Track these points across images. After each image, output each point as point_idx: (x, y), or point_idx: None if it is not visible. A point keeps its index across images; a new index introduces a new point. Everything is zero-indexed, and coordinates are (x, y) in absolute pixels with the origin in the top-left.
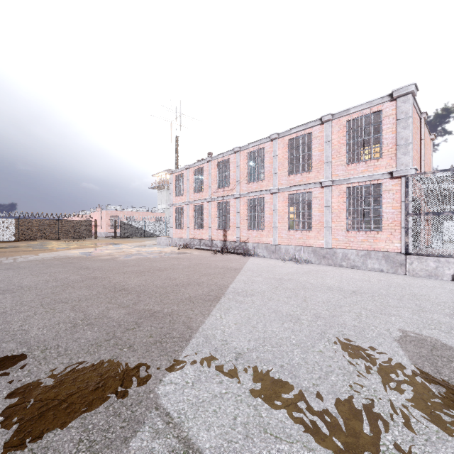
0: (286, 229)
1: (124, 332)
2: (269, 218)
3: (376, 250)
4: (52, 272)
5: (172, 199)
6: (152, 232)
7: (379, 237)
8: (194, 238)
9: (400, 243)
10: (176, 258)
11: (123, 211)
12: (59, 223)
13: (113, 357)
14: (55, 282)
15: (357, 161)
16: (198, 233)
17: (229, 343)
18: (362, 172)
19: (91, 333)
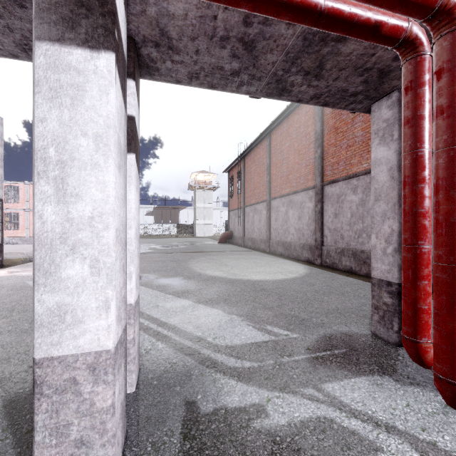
0: (4, 229)
1: None
2: None
3: None
4: None
5: None
6: None
7: None
8: None
9: None
10: None
11: None
12: None
13: None
14: None
15: None
16: None
17: None
18: None
19: None
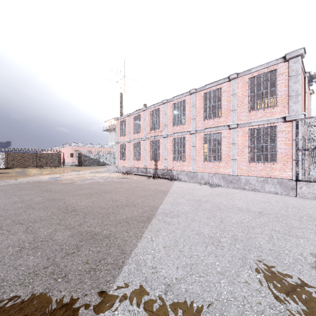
0: (202, 160)
1: (63, 257)
2: (189, 152)
3: (272, 177)
4: (21, 194)
5: (117, 138)
6: (104, 162)
7: (274, 167)
8: (133, 167)
9: (291, 172)
10: (120, 182)
11: (83, 146)
12: (37, 156)
13: (45, 290)
14: (21, 204)
15: (257, 109)
16: (137, 163)
17: (158, 271)
18: (261, 117)
19: (34, 258)
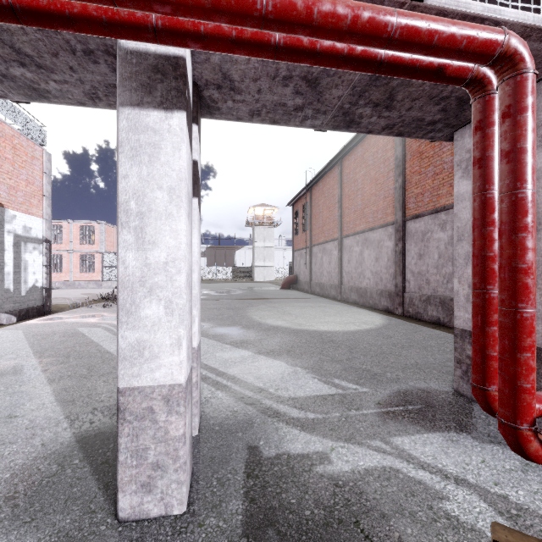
0: None
1: None
2: None
3: (93, 280)
4: None
5: None
6: None
7: (93, 275)
8: None
9: (101, 277)
10: None
11: None
12: None
13: None
14: None
15: (85, 244)
16: None
17: None
18: (87, 248)
19: None
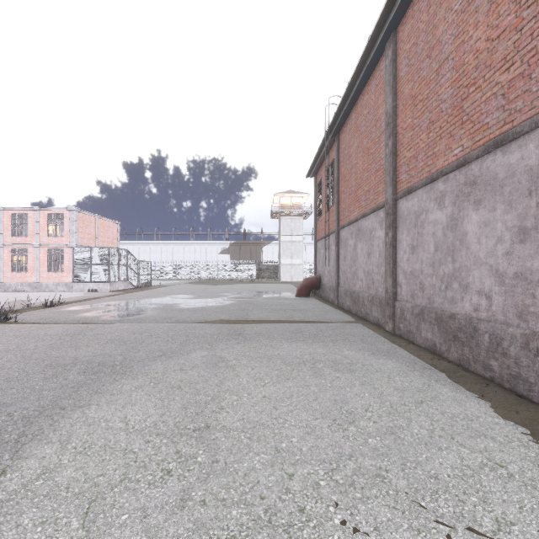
0: (11, 271)
1: None
2: None
3: (62, 282)
4: None
5: None
6: None
7: (63, 275)
8: None
9: (72, 278)
10: None
11: None
12: None
13: None
14: None
15: (54, 236)
16: None
17: None
18: (56, 242)
19: None
